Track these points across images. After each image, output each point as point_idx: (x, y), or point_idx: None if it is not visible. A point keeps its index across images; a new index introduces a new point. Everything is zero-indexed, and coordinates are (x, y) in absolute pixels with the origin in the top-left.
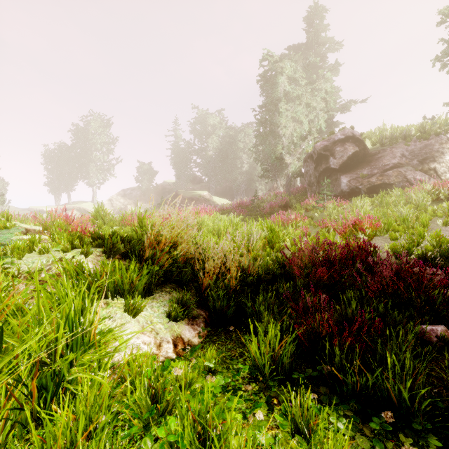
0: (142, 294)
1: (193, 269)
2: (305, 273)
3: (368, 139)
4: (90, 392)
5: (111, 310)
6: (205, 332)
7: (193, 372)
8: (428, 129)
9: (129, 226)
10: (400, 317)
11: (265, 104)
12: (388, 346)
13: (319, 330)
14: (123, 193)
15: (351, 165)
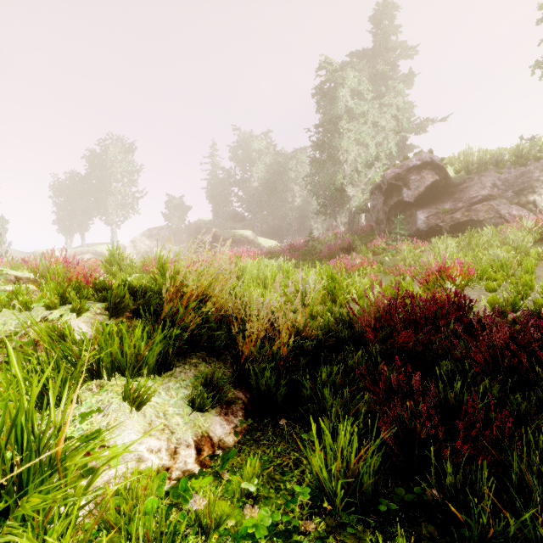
0: (154, 370)
1: (230, 330)
2: (381, 336)
3: (450, 165)
4: None
5: (104, 398)
6: (244, 425)
7: (224, 496)
8: (525, 153)
9: (147, 273)
10: (525, 403)
11: (322, 123)
12: (524, 457)
13: (411, 424)
14: (148, 233)
15: (430, 198)
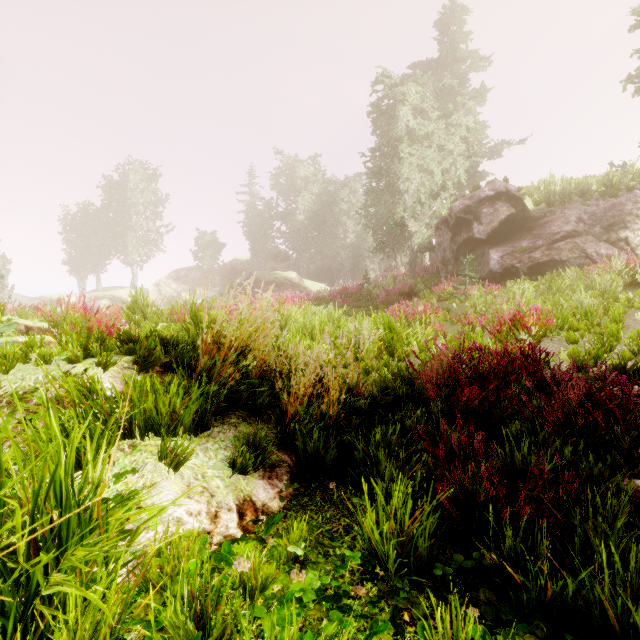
0: (190, 429)
1: (273, 387)
2: (443, 393)
3: (529, 196)
4: (84, 615)
5: (138, 458)
6: (290, 489)
7: (269, 561)
8: (616, 181)
9: (178, 322)
10: (599, 466)
11: (379, 147)
12: (590, 519)
13: (472, 488)
14: (175, 275)
15: (505, 235)
